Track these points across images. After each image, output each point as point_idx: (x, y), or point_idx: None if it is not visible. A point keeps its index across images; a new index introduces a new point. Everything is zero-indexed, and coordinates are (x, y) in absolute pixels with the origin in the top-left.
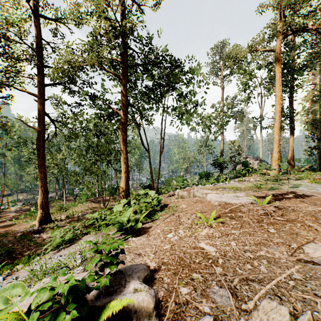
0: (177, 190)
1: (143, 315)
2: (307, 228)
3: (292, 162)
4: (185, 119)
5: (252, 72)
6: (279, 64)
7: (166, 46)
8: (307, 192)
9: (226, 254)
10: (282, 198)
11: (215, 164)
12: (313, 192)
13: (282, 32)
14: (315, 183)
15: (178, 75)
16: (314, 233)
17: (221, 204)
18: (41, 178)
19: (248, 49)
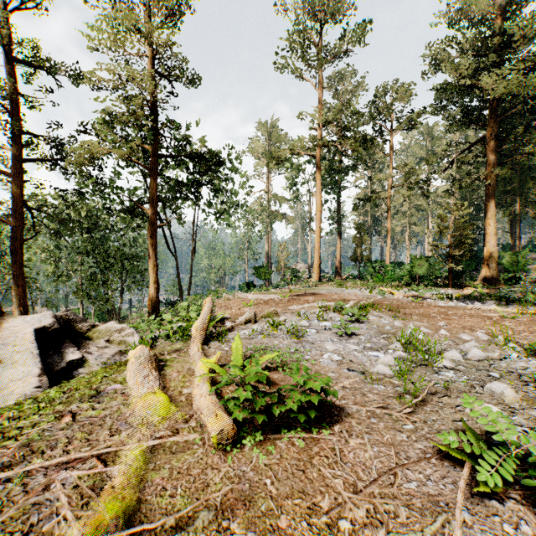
0: (224, 294)
1: (228, 318)
2: (297, 303)
3: (339, 270)
4: (224, 220)
5: (299, 166)
6: (319, 171)
7: (203, 137)
8: (323, 292)
9: (256, 311)
10: (300, 295)
11: (258, 273)
12: (326, 293)
13: (321, 140)
14: (337, 287)
15: (217, 168)
16: (299, 304)
17: (258, 299)
18: (19, 293)
19: (291, 151)
